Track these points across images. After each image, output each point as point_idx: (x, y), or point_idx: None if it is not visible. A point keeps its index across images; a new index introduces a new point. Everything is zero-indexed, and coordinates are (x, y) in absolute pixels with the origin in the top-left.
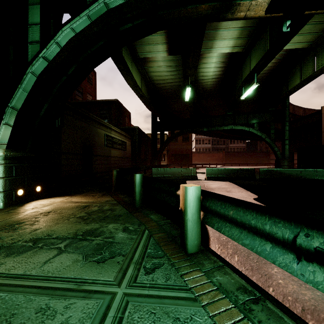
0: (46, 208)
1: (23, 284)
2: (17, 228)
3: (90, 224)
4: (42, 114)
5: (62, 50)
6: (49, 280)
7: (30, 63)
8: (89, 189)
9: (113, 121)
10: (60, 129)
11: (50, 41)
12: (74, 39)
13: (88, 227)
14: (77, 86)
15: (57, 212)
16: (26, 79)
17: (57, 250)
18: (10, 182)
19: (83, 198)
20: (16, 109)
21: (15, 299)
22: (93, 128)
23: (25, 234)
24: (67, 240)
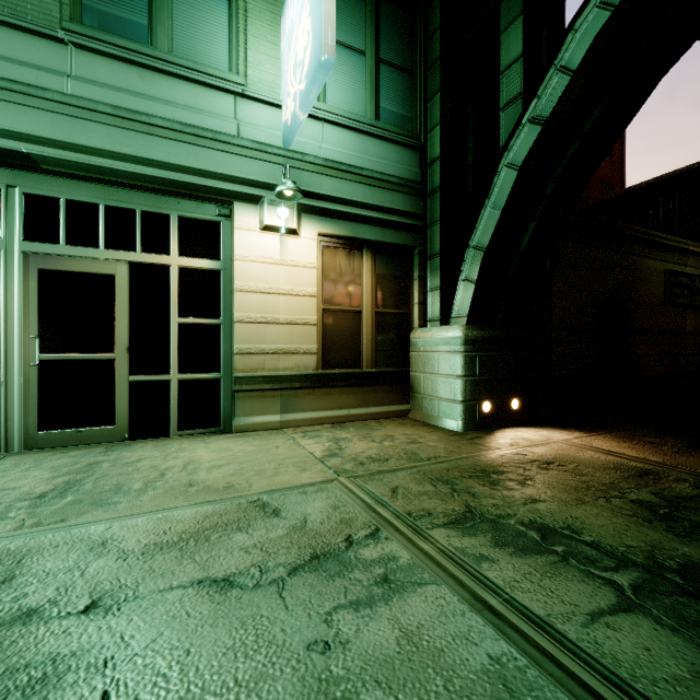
0: (538, 451)
1: (555, 655)
2: (496, 482)
3: (690, 540)
4: (522, 248)
5: (573, 79)
6: (631, 699)
7: (504, 147)
8: (630, 422)
9: (687, 231)
10: (549, 277)
11: (546, 74)
12: (608, 26)
13: (688, 551)
14: (603, 156)
15: (569, 469)
16: (497, 183)
17: (614, 591)
18: (472, 386)
19: (623, 445)
20: (481, 248)
21: (550, 696)
22: (630, 259)
23: (515, 503)
24: (629, 567)
